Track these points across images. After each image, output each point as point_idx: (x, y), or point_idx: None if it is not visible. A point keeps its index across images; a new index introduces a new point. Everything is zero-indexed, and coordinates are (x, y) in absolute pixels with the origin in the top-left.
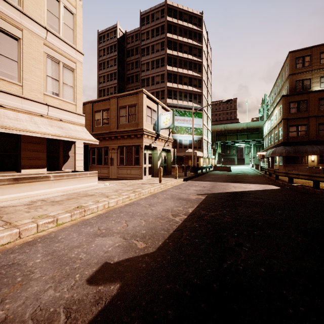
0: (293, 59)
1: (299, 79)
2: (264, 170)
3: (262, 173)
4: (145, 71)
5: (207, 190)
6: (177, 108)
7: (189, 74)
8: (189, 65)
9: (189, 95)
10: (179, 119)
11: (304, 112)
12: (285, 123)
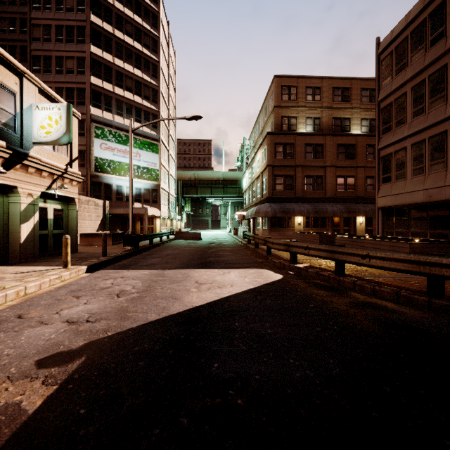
0: (279, 87)
1: (286, 115)
2: (247, 237)
3: (245, 243)
4: (41, 40)
5: (113, 315)
6: (113, 128)
7: (135, 75)
8: (135, 58)
9: (135, 110)
10: (116, 149)
11: (290, 158)
12: (271, 172)
